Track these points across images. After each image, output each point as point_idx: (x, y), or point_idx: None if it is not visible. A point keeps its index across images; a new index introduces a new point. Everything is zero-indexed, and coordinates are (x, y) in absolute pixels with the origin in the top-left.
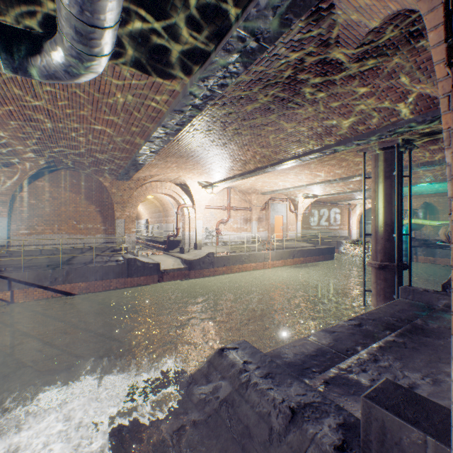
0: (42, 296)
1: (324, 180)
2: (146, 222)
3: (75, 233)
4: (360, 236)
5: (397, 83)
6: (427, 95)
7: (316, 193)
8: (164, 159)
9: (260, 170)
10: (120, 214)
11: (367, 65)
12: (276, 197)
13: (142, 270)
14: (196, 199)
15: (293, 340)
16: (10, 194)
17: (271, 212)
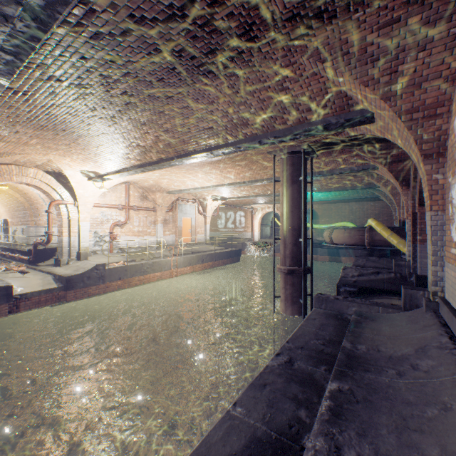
0: None
1: (234, 182)
2: (3, 223)
3: None
4: (261, 238)
5: (323, 69)
6: (345, 92)
7: (225, 195)
8: (11, 127)
9: (164, 162)
10: None
11: (300, 30)
12: (184, 197)
13: None
14: (80, 195)
15: (212, 427)
16: None
17: (179, 214)
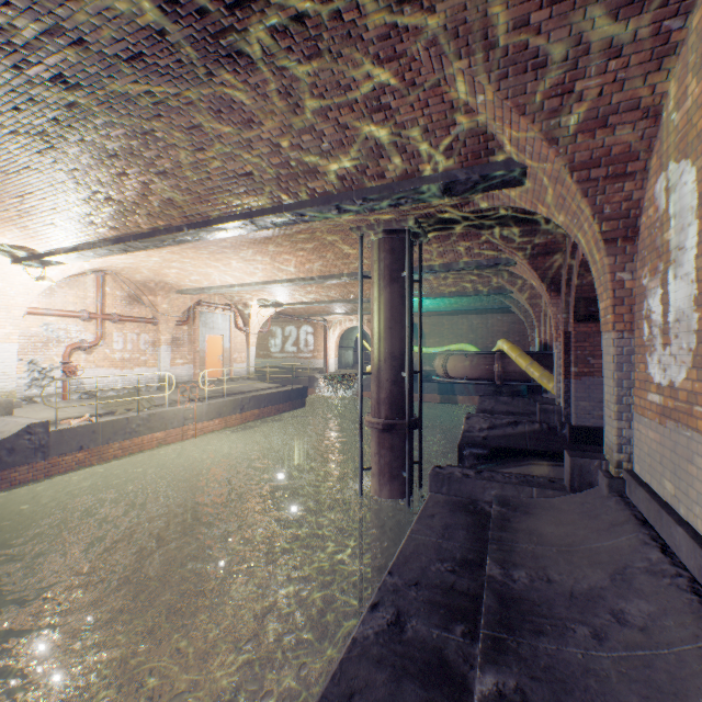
0: None
1: (295, 278)
2: None
3: None
4: (340, 368)
5: (452, 75)
6: (484, 126)
7: (281, 300)
8: None
9: (165, 235)
10: None
11: None
12: (211, 300)
13: None
14: None
15: None
16: None
17: (201, 329)
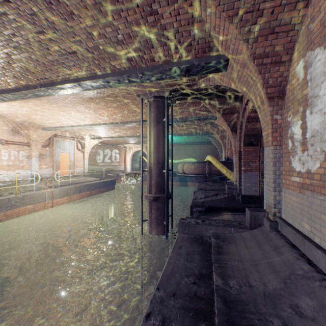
0: None
1: (108, 122)
2: None
3: None
4: (132, 170)
5: None
6: (209, 31)
7: (101, 135)
8: None
9: (26, 91)
10: None
11: None
12: (63, 134)
13: None
14: None
15: None
16: None
17: (57, 149)
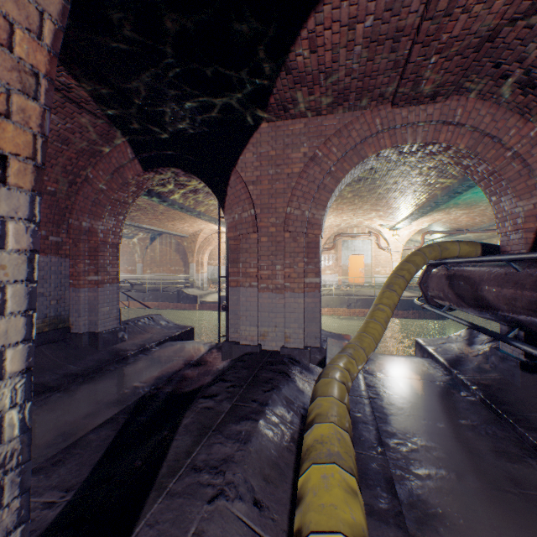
0: (140, 306)
1: None
2: None
3: (170, 272)
4: None
5: None
6: None
7: (386, 223)
8: (166, 224)
9: (209, 222)
10: (192, 260)
11: None
12: (353, 232)
13: (186, 299)
14: None
15: None
16: (142, 251)
17: (343, 251)
